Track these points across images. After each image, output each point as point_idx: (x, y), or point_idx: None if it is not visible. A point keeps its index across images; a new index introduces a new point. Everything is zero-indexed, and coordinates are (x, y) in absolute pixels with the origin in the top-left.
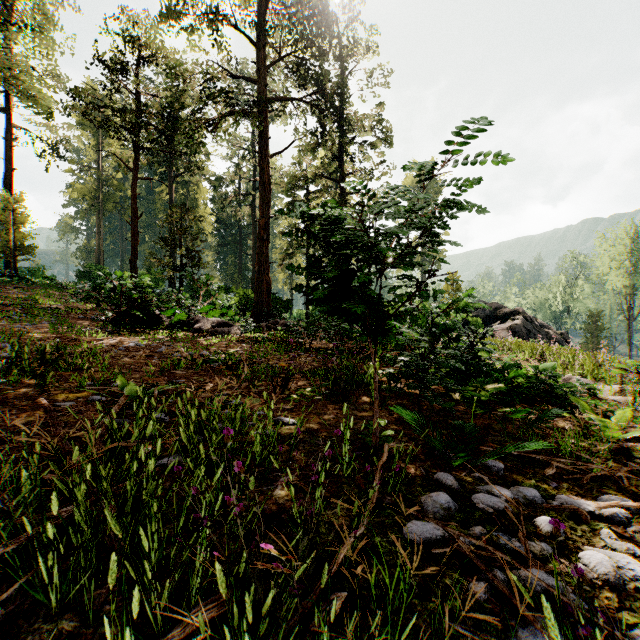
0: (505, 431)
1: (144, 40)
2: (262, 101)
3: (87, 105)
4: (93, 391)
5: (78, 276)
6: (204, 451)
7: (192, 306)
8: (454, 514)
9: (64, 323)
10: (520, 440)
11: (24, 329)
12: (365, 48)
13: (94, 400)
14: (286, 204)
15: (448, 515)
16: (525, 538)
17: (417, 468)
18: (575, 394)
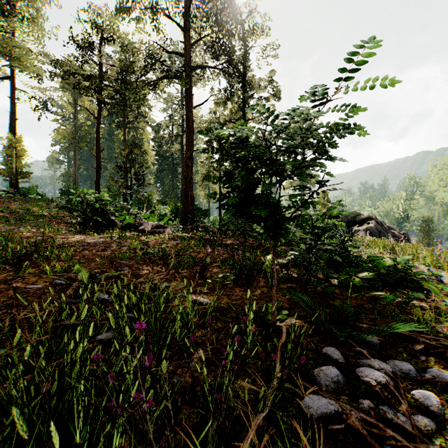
0: (375, 310)
1: (105, 26)
2: (188, 67)
3: (65, 72)
4: (55, 277)
5: (61, 193)
6: (128, 334)
7: (137, 213)
8: (343, 387)
9: (46, 226)
10: (387, 317)
11: (17, 230)
12: (261, 30)
13: (56, 284)
14: (205, 142)
15: (338, 388)
16: (408, 412)
17: (308, 342)
18: (426, 280)
